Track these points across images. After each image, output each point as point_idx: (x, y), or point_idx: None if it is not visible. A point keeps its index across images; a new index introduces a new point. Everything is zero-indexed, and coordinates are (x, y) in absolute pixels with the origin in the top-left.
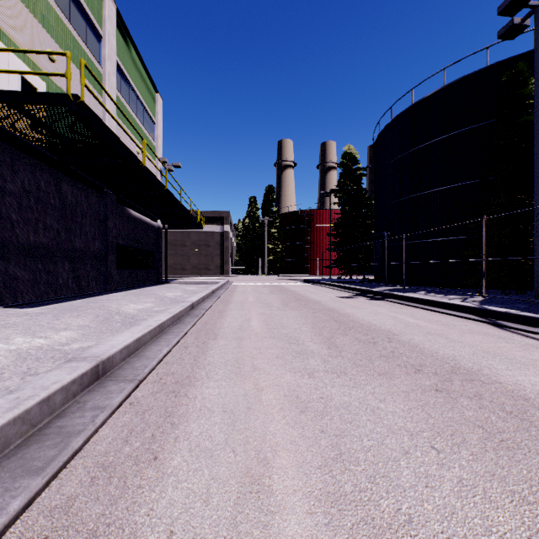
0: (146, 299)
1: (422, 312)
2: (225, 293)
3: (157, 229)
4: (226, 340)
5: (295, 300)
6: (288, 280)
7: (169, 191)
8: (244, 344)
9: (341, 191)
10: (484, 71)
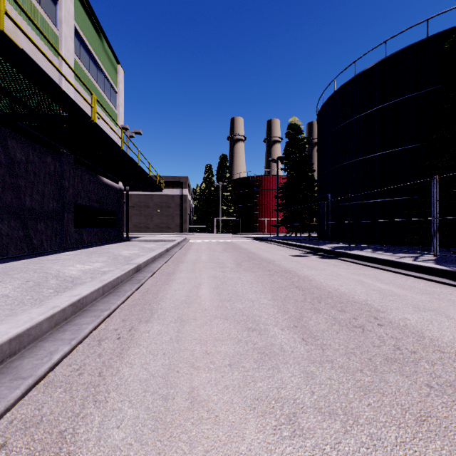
0: (97, 258)
1: (386, 274)
2: (179, 251)
3: (119, 191)
4: (162, 324)
5: (248, 259)
6: (240, 238)
7: (125, 152)
8: (185, 331)
9: (287, 158)
10: (424, 42)
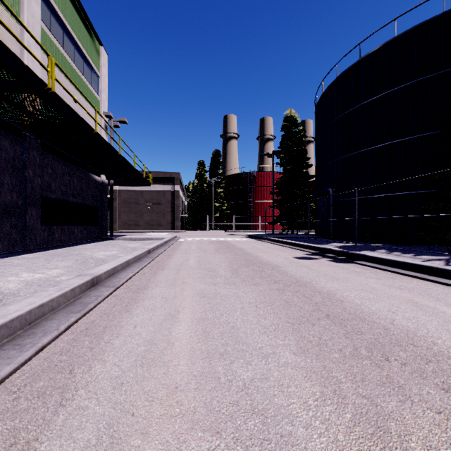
0: (59, 262)
1: (437, 289)
2: (165, 252)
3: (101, 184)
4: None
5: (245, 263)
6: (233, 236)
7: (101, 137)
8: None
9: (283, 152)
10: (440, 17)
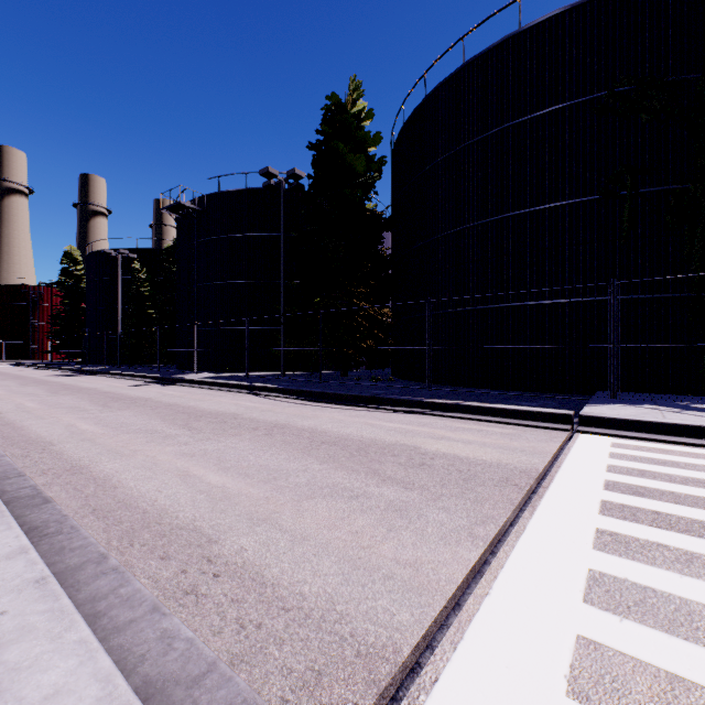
0: None
1: (52, 372)
2: None
3: None
4: None
5: None
6: None
7: None
8: None
9: (63, 285)
10: (136, 250)
